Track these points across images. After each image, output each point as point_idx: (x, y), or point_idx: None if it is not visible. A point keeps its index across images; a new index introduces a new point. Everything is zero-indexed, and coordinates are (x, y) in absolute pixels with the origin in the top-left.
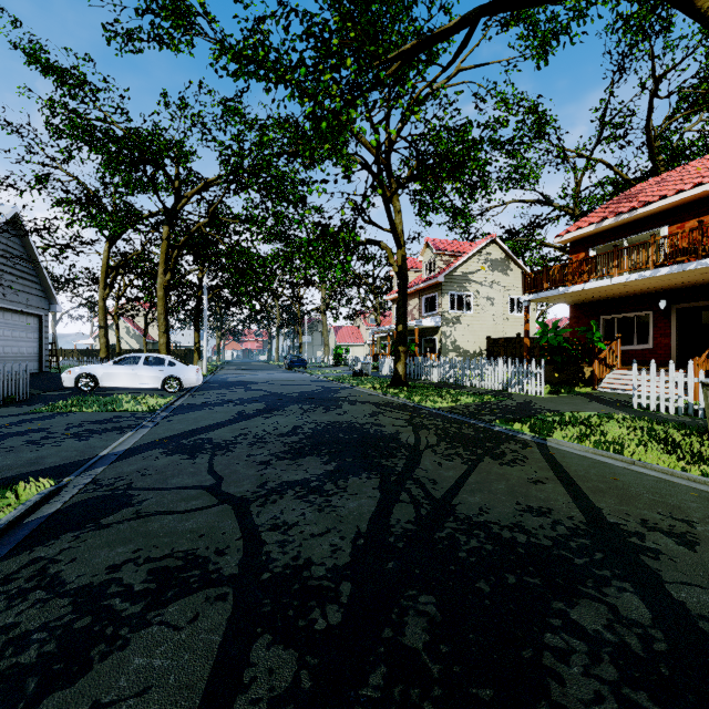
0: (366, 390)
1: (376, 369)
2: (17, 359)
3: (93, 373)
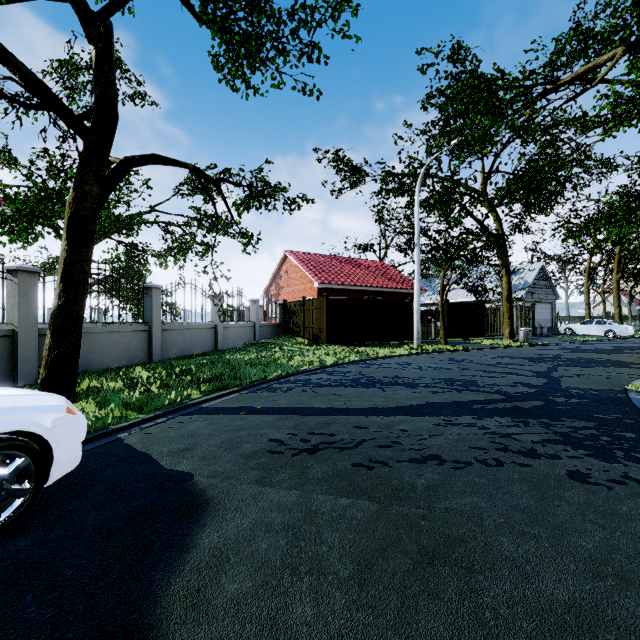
0: None
1: None
2: (542, 321)
3: (571, 328)
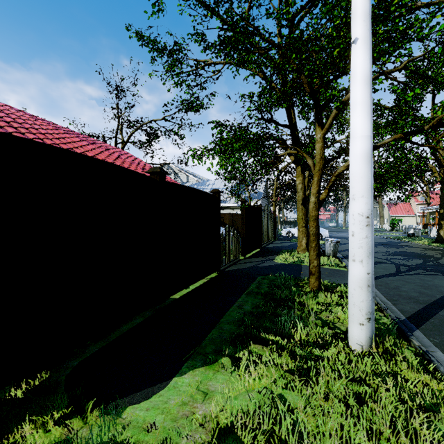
0: (417, 243)
1: (425, 233)
2: None
3: (291, 231)
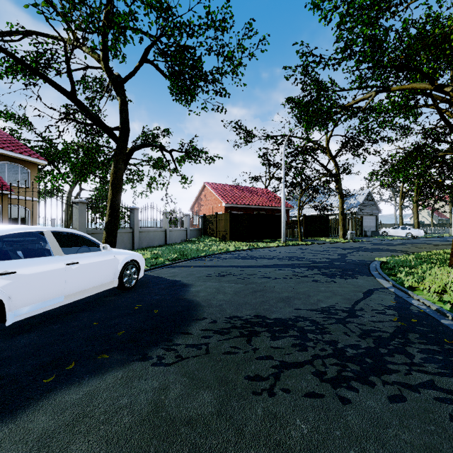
0: None
1: None
2: (370, 227)
3: (386, 231)
